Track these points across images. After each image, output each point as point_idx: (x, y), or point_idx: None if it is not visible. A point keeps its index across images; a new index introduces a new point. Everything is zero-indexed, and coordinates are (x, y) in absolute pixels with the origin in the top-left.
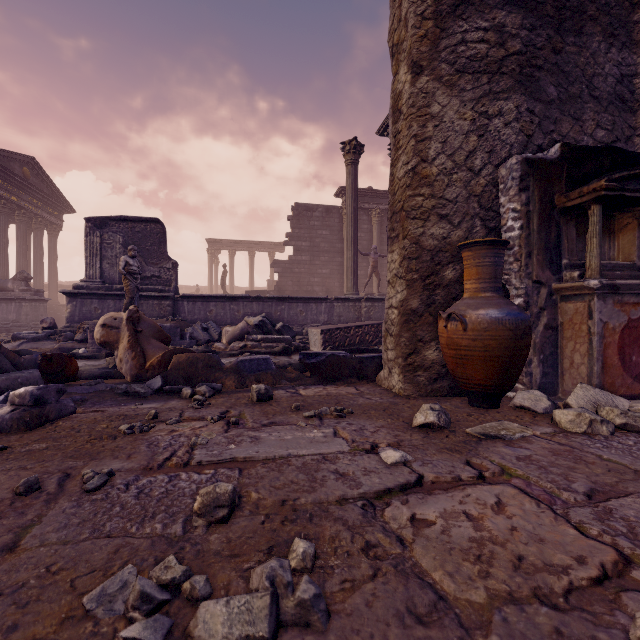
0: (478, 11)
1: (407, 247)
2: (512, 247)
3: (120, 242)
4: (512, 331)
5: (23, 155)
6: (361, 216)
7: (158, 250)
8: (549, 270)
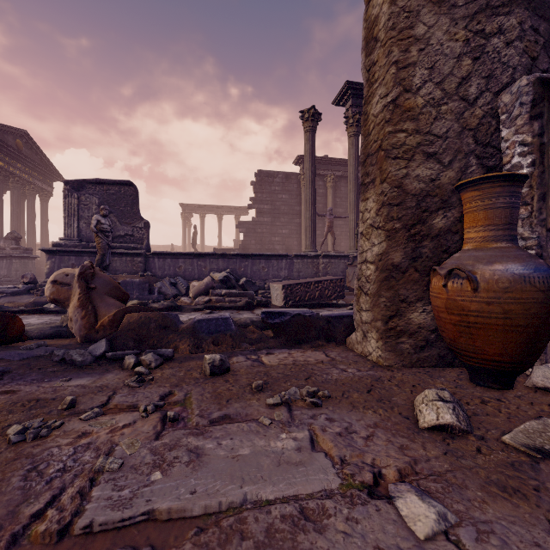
0: None
1: (387, 192)
2: None
3: (96, 203)
4: (543, 292)
5: (16, 128)
6: (317, 182)
7: (131, 211)
8: None
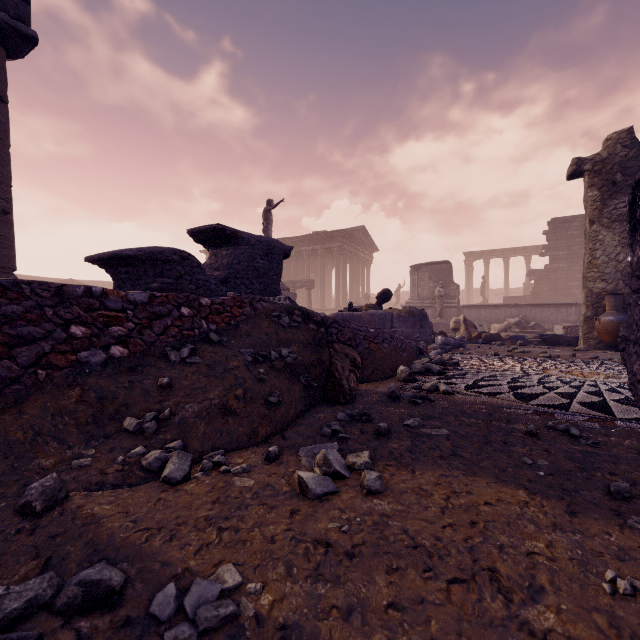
0: (624, 194)
1: (586, 292)
2: None
3: (427, 277)
4: (617, 324)
5: (360, 226)
6: None
7: (448, 279)
8: None
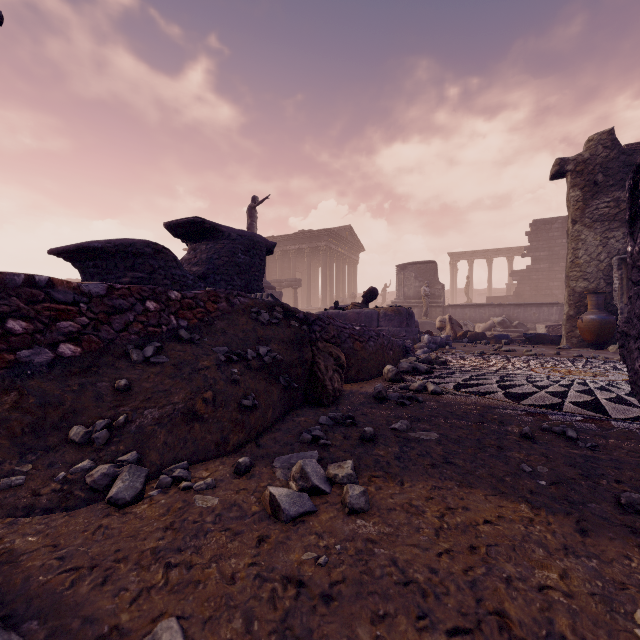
0: (605, 194)
1: (569, 291)
2: (616, 291)
3: (413, 276)
4: (599, 323)
5: (347, 226)
6: None
7: (433, 279)
8: None
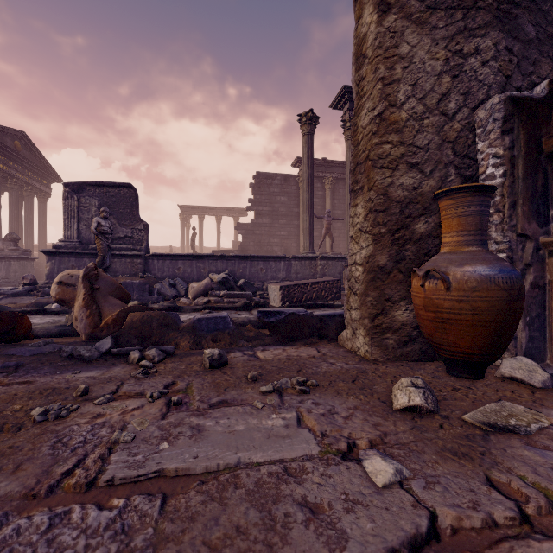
0: None
1: (373, 199)
2: (492, 197)
3: (96, 205)
4: (506, 291)
5: (14, 130)
6: (315, 184)
7: (131, 213)
8: (536, 222)
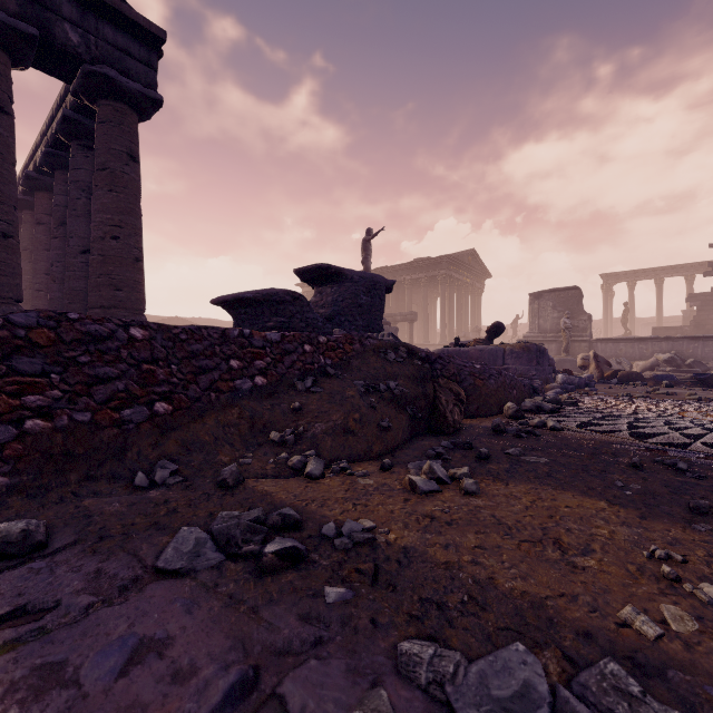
0: None
1: None
2: None
3: (550, 306)
4: None
5: (469, 250)
6: None
7: (576, 308)
8: None
